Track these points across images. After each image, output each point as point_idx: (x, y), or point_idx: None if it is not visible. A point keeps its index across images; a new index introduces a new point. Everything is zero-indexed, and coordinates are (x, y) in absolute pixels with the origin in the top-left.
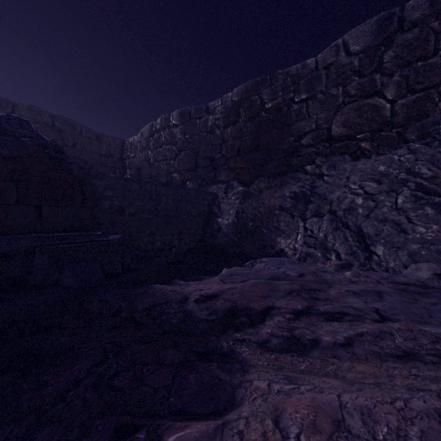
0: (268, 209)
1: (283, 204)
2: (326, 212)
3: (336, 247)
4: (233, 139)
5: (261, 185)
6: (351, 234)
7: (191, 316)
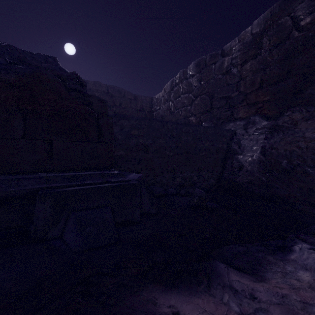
0: (313, 143)
1: None
2: None
3: None
4: (253, 73)
5: (295, 115)
6: None
7: None
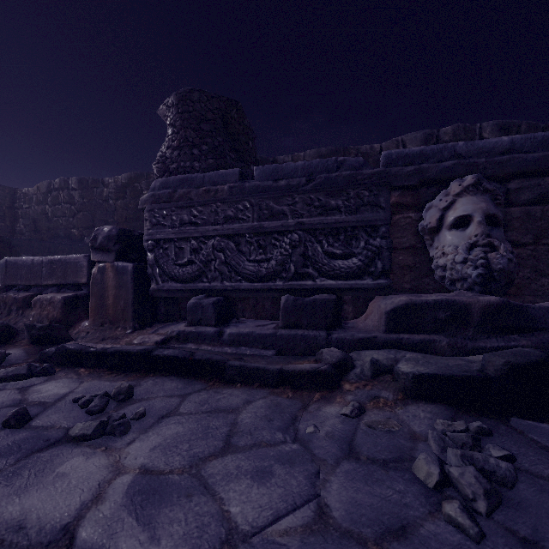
0: None
1: None
2: None
3: None
4: (122, 210)
5: None
6: None
7: None
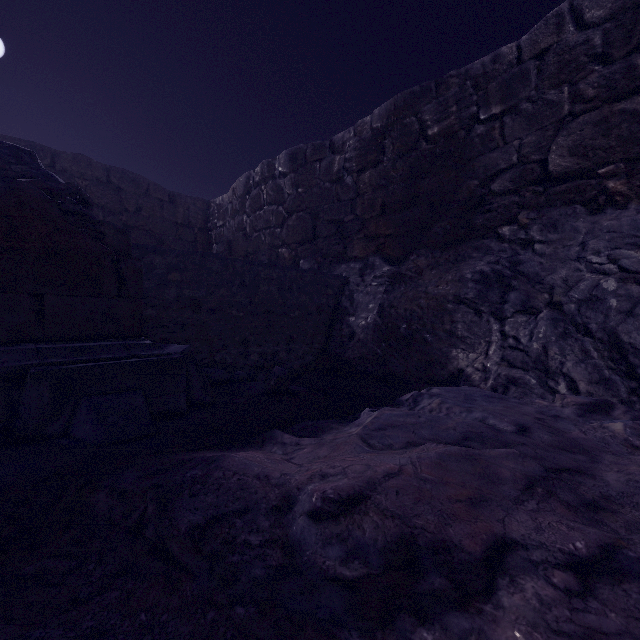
0: (434, 301)
1: (461, 292)
2: (543, 306)
3: (568, 368)
4: (373, 190)
5: (421, 261)
6: (595, 345)
7: (301, 560)
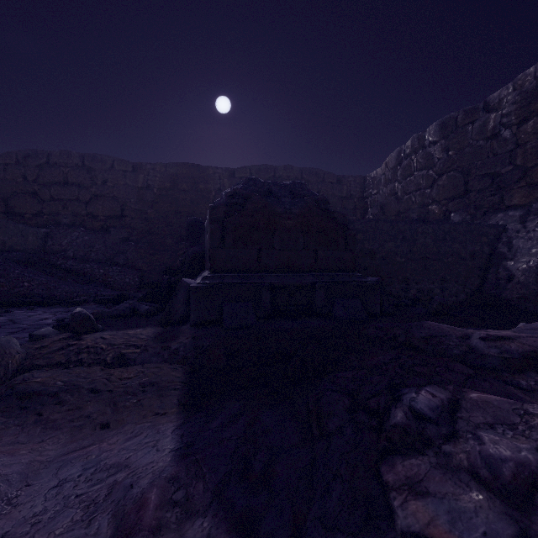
0: None
1: None
2: None
3: None
4: (537, 138)
5: None
6: None
7: (476, 351)
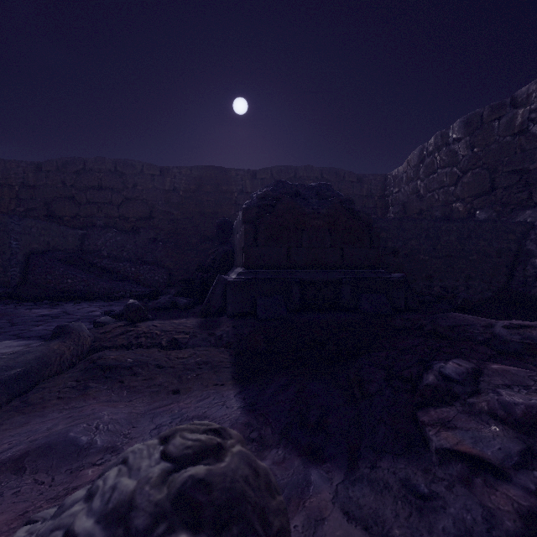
0: None
1: None
2: None
3: None
4: None
5: None
6: None
7: (499, 338)
